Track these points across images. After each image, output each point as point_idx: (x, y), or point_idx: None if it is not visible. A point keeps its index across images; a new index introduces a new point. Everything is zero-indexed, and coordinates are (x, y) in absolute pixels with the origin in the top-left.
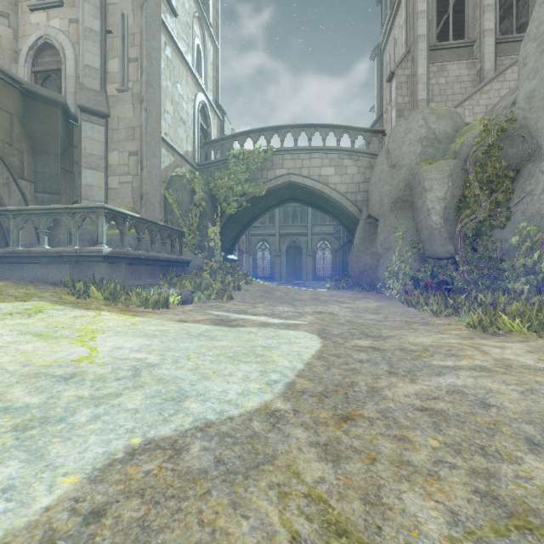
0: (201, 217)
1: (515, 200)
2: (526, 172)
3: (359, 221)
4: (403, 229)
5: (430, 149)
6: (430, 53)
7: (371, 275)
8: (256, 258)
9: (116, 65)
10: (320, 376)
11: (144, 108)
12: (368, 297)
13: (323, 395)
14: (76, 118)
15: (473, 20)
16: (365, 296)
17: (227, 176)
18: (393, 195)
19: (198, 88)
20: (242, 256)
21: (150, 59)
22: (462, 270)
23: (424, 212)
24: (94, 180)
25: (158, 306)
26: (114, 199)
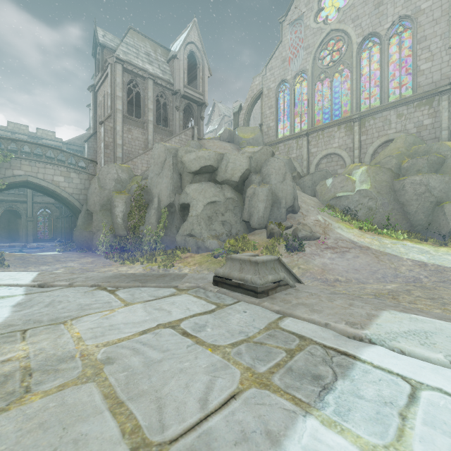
0: None
1: (147, 216)
2: (150, 206)
3: (81, 211)
4: (106, 221)
5: (119, 185)
6: (124, 118)
7: (89, 243)
8: None
9: None
10: None
11: None
12: (88, 255)
13: None
14: None
15: (145, 111)
16: (86, 255)
17: None
18: (102, 203)
19: None
20: None
21: None
22: (130, 242)
23: (115, 216)
24: None
25: None
26: None
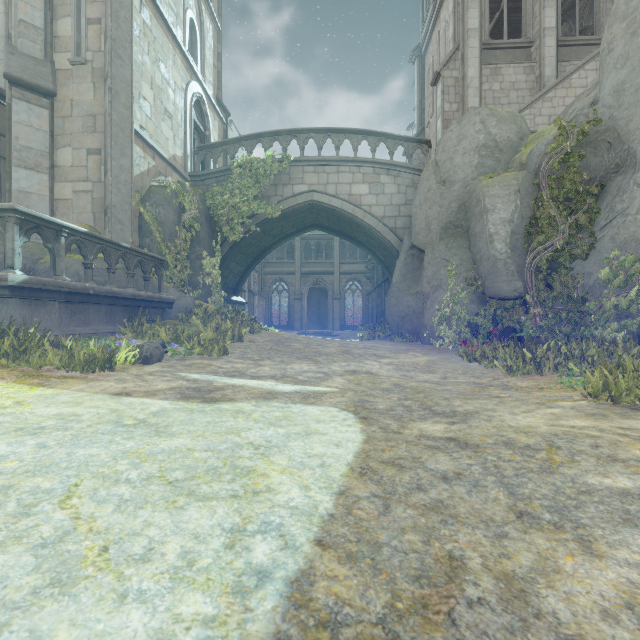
0: (194, 243)
1: (601, 222)
2: (614, 187)
3: (399, 253)
4: (456, 261)
5: (490, 160)
6: (482, 52)
7: (415, 322)
8: (271, 302)
9: (69, 27)
10: (373, 541)
11: (108, 86)
12: (413, 348)
13: (392, 639)
14: (3, 93)
15: (532, 17)
16: (408, 347)
17: (229, 191)
18: (444, 219)
19: (191, 75)
20: (254, 299)
21: (116, 18)
22: (534, 314)
23: (485, 239)
24: (32, 185)
25: (92, 367)
26: (65, 214)
